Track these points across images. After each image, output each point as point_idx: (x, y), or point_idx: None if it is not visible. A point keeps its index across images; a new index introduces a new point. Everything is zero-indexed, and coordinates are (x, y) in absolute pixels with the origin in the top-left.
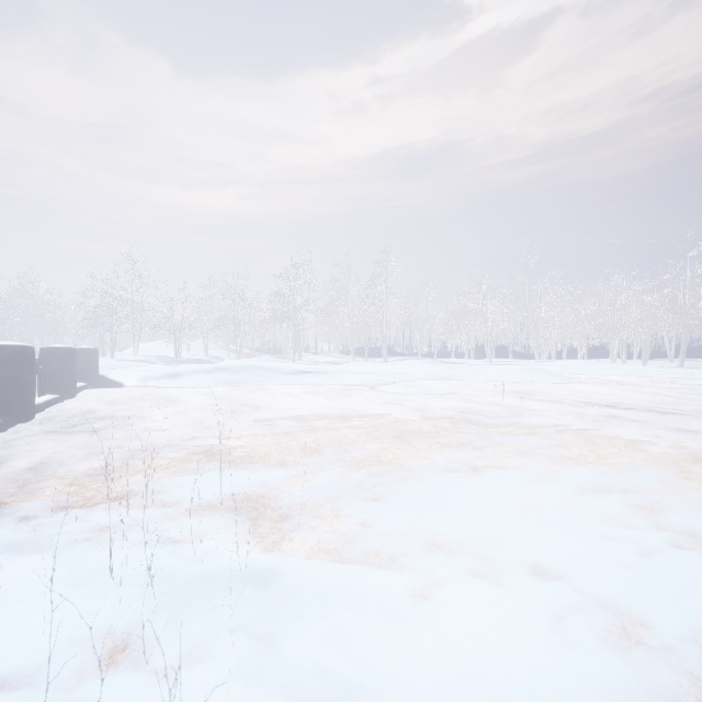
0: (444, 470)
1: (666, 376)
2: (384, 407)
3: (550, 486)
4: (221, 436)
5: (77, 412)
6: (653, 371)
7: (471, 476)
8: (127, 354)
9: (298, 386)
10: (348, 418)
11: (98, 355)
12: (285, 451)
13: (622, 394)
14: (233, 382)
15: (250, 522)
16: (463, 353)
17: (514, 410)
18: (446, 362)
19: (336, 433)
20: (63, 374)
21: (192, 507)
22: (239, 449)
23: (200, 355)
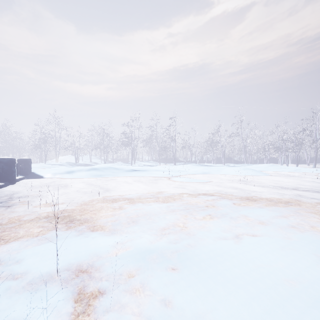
0: (217, 238)
1: (311, 172)
2: (175, 189)
3: (294, 254)
4: (81, 209)
5: (9, 193)
6: (304, 169)
7: (236, 244)
8: (54, 161)
9: (132, 177)
10: (156, 197)
11: (31, 162)
12: (116, 221)
13: (293, 181)
14: (99, 175)
15: (73, 299)
16: (210, 161)
17: (245, 191)
18: (204, 165)
19: (148, 208)
20: (7, 172)
21: (34, 279)
22: (89, 219)
23: (88, 162)
